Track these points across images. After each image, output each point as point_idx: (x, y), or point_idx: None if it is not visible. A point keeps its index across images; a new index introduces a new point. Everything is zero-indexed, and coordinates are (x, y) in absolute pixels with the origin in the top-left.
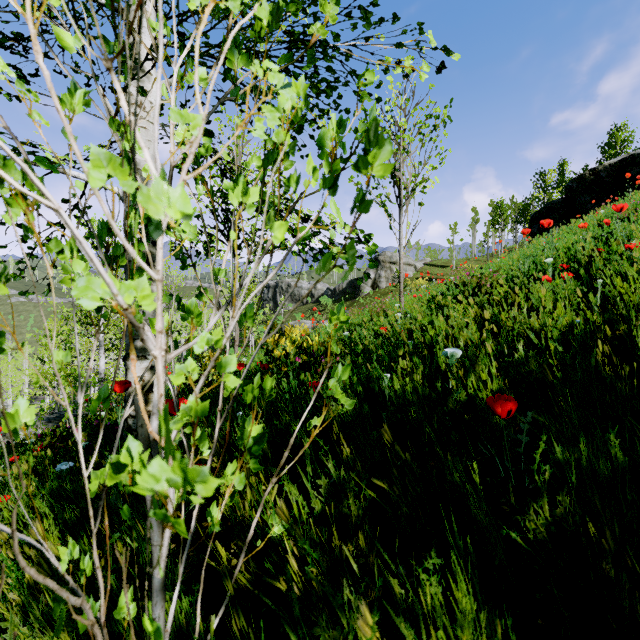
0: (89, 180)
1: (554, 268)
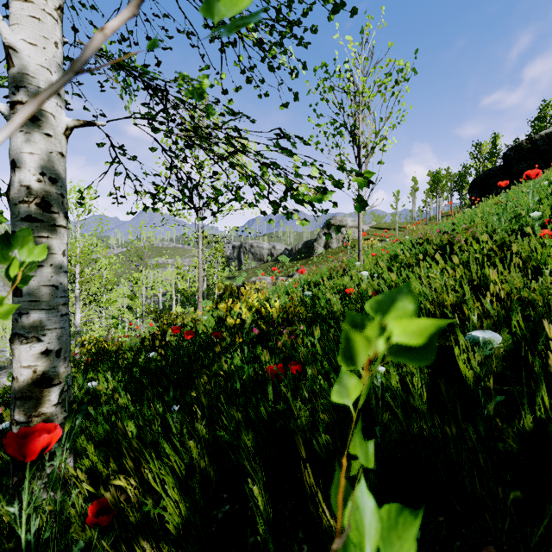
0: None
1: (540, 223)
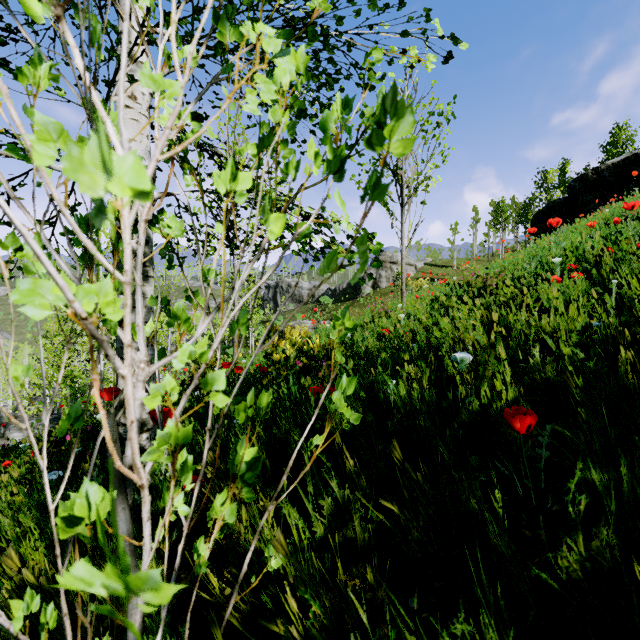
0: (33, 157)
1: (562, 268)
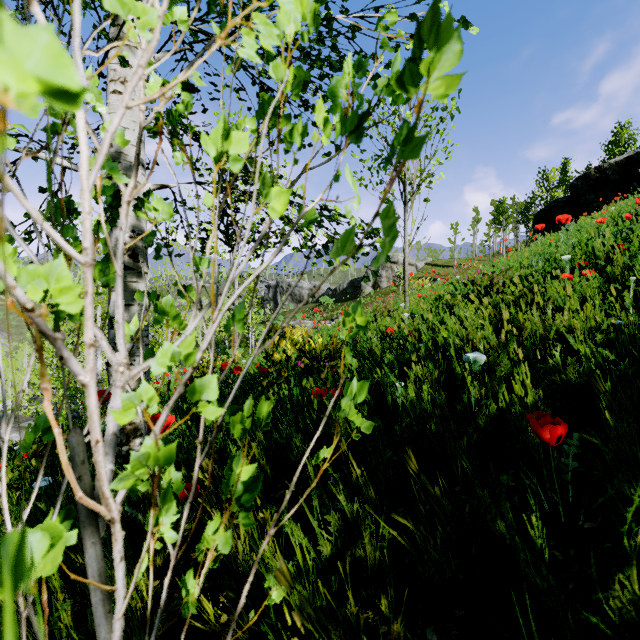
0: None
1: (572, 265)
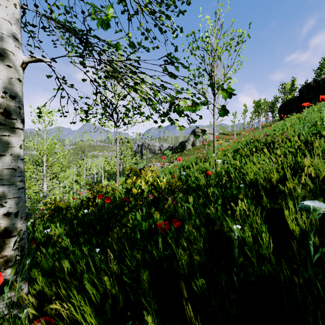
0: None
1: None
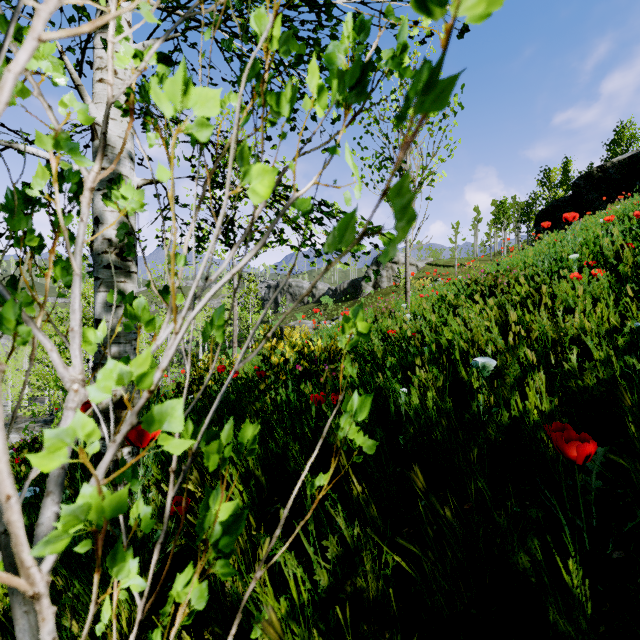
0: None
1: (579, 265)
